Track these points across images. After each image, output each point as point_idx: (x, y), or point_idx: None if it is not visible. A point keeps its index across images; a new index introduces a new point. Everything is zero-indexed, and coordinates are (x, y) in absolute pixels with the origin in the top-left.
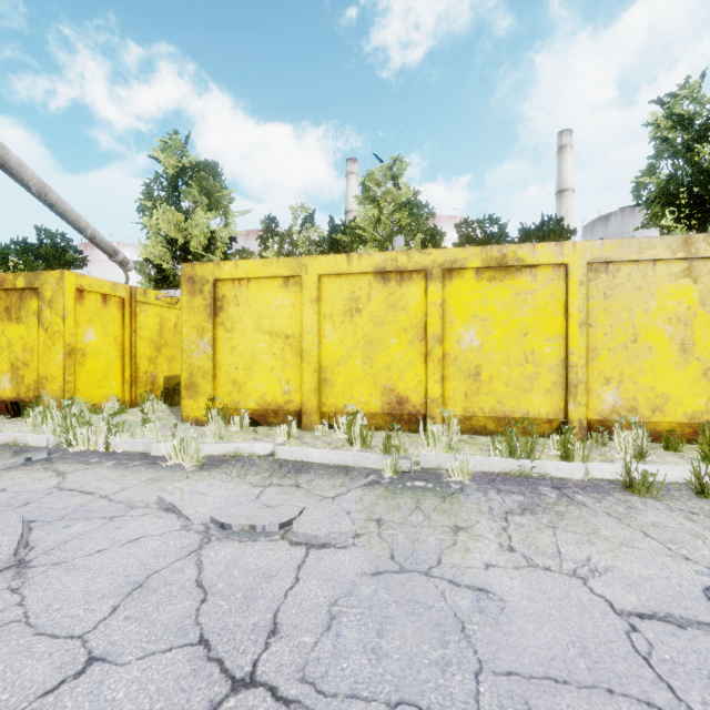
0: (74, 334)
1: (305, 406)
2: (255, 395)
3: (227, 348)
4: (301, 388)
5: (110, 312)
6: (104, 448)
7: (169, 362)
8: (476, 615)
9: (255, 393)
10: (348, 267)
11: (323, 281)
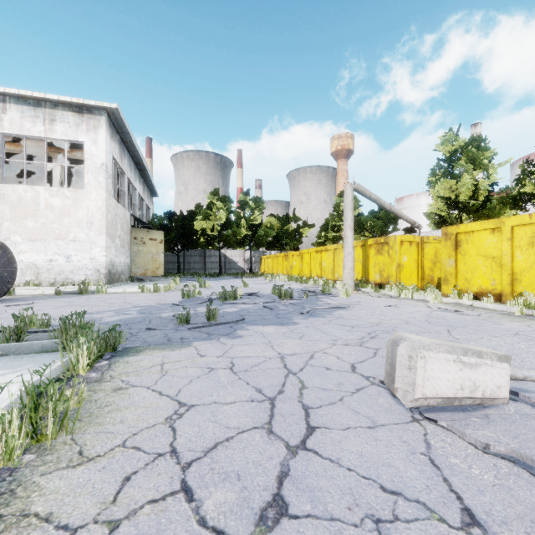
0: (399, 259)
1: (503, 292)
2: (476, 285)
3: (462, 263)
4: (501, 283)
5: (412, 248)
6: (411, 297)
7: (440, 270)
8: (490, 324)
9: (476, 284)
10: (529, 220)
11: (514, 228)
